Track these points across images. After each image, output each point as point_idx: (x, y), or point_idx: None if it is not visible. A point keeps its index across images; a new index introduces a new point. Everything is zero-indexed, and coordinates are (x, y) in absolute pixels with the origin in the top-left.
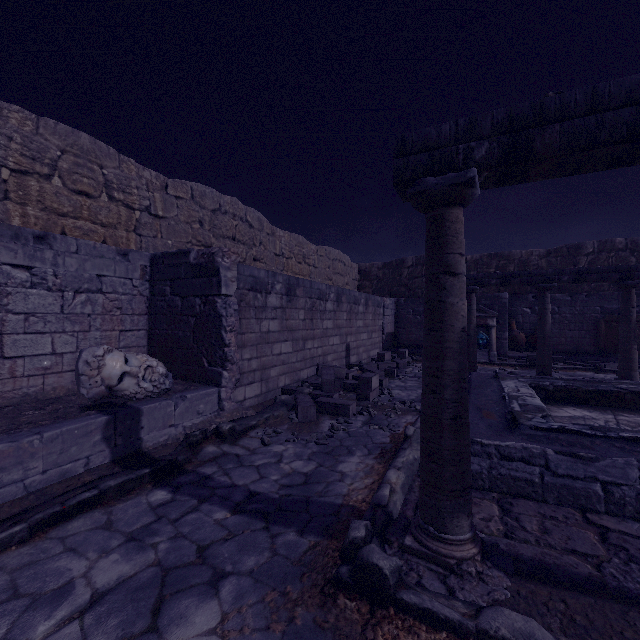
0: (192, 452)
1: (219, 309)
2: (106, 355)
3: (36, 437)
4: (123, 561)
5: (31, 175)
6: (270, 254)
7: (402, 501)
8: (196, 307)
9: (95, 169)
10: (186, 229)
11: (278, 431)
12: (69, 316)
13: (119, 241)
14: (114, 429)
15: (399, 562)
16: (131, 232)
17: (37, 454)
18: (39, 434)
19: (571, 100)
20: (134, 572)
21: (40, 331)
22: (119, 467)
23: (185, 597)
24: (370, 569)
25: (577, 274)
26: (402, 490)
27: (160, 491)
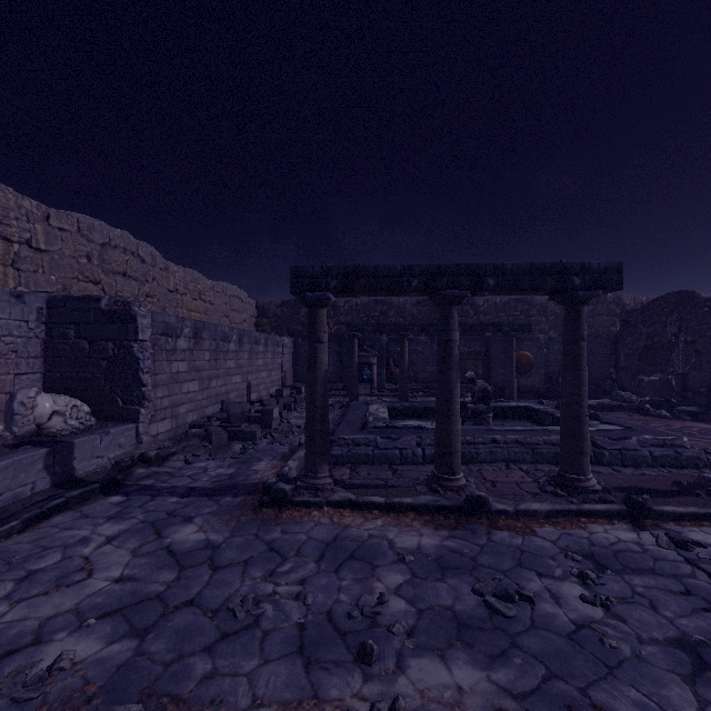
0: (125, 475)
1: (136, 353)
2: (37, 396)
3: None
4: (116, 525)
5: None
6: (164, 290)
7: (296, 475)
8: (109, 351)
9: None
10: (72, 264)
11: (197, 454)
12: None
13: None
14: (53, 459)
15: (294, 486)
16: (8, 266)
17: None
18: None
19: (368, 269)
20: (128, 528)
21: None
22: (62, 489)
23: (172, 527)
24: (279, 491)
25: (423, 326)
26: (296, 469)
27: (114, 497)
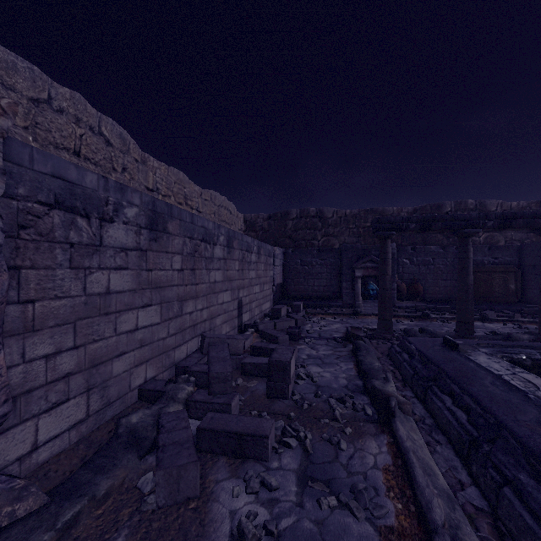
0: None
1: None
2: None
3: None
4: None
5: None
6: (139, 186)
7: None
8: None
9: None
10: None
11: None
12: None
13: None
14: None
15: None
16: None
17: None
18: None
19: None
20: None
21: None
22: None
23: None
24: None
25: (502, 219)
26: None
27: None
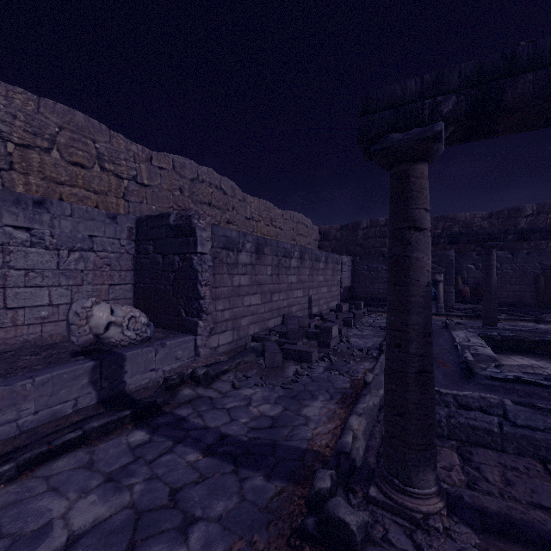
0: (170, 394)
1: (195, 265)
2: (94, 306)
3: (28, 381)
4: (100, 502)
5: (33, 149)
6: (241, 218)
7: (364, 447)
8: (175, 264)
9: (89, 143)
10: (168, 196)
11: (248, 375)
12: (64, 272)
13: (110, 206)
14: (100, 373)
15: (365, 517)
16: (120, 198)
17: (29, 396)
18: (31, 378)
19: (546, 47)
20: (109, 514)
21: (38, 285)
22: (104, 408)
23: (155, 543)
24: (336, 523)
25: (521, 233)
26: (364, 436)
27: (139, 432)
